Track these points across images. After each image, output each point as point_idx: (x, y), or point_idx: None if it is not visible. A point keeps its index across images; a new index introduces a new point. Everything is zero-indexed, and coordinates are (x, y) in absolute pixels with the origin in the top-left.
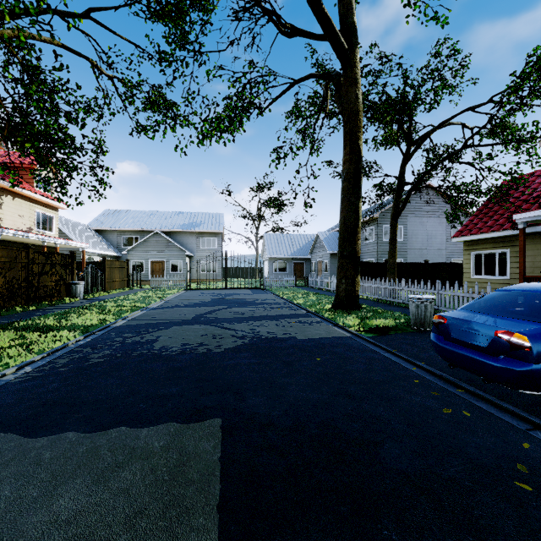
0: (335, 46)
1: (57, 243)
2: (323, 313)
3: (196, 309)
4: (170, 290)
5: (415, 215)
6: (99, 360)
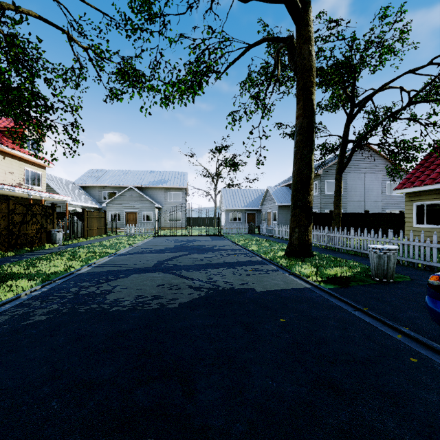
0: (289, 5)
1: (42, 196)
2: (277, 260)
3: (159, 256)
4: (140, 237)
5: (354, 171)
6: (40, 318)
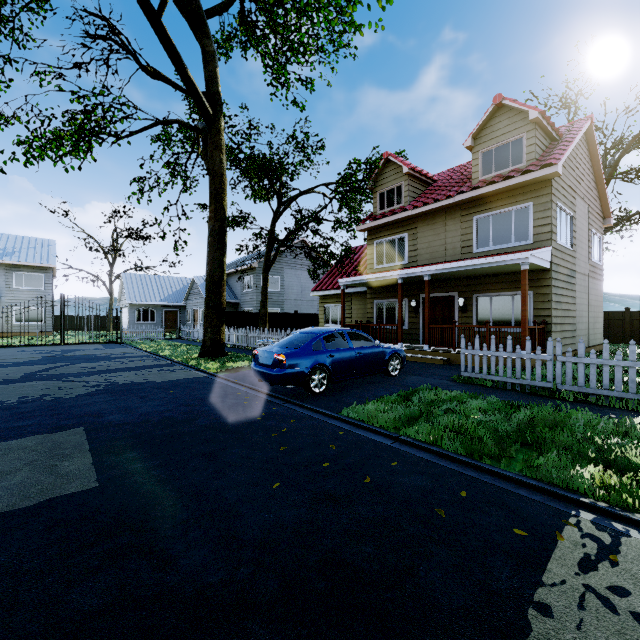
0: (200, 108)
1: None
2: (189, 361)
3: (23, 368)
4: None
5: (291, 267)
6: None
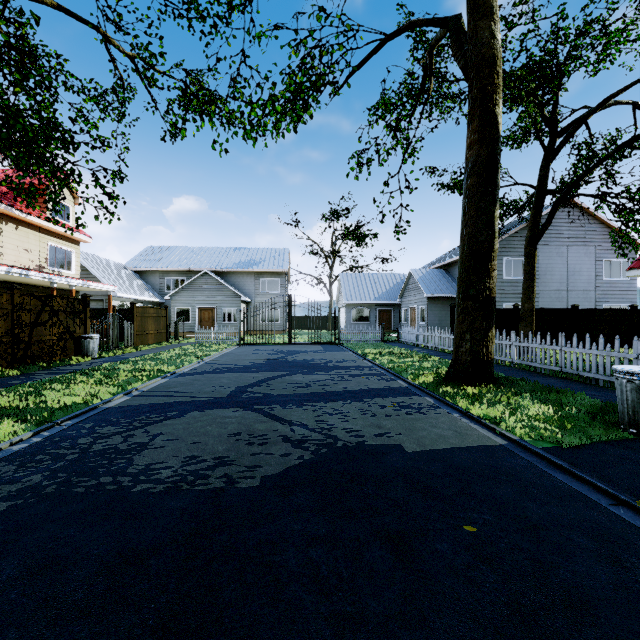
0: None
1: (72, 284)
2: (434, 387)
3: (240, 377)
4: (218, 345)
5: (550, 242)
6: None
